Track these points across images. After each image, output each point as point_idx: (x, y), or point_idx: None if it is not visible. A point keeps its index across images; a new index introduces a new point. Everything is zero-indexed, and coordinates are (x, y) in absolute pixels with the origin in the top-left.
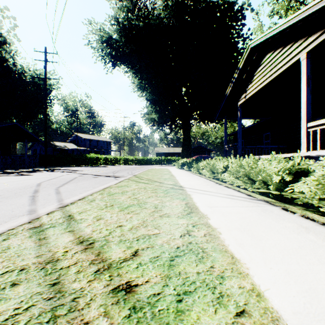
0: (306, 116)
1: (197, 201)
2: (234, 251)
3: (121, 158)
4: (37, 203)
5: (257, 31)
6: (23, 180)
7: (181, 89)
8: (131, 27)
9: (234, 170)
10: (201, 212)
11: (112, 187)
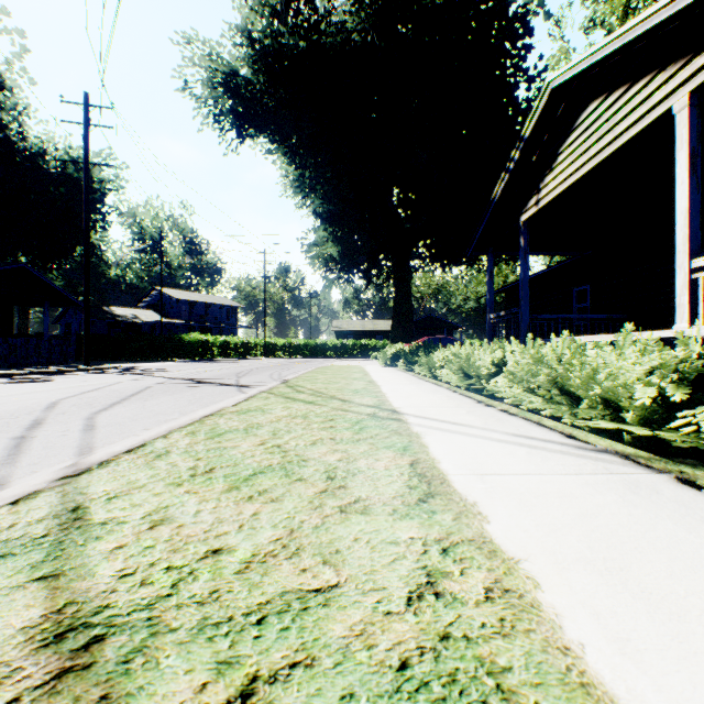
0: (688, 243)
1: (440, 456)
2: (615, 686)
3: (259, 343)
4: (19, 460)
5: (558, 62)
6: (22, 393)
7: (391, 191)
8: (279, 50)
9: (523, 372)
10: (459, 492)
11: (226, 412)
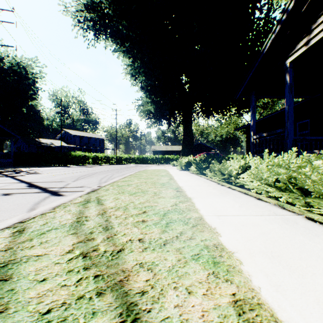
0: None
1: None
2: None
3: (113, 157)
4: None
5: None
6: None
7: (181, 75)
8: None
9: None
10: None
11: None
